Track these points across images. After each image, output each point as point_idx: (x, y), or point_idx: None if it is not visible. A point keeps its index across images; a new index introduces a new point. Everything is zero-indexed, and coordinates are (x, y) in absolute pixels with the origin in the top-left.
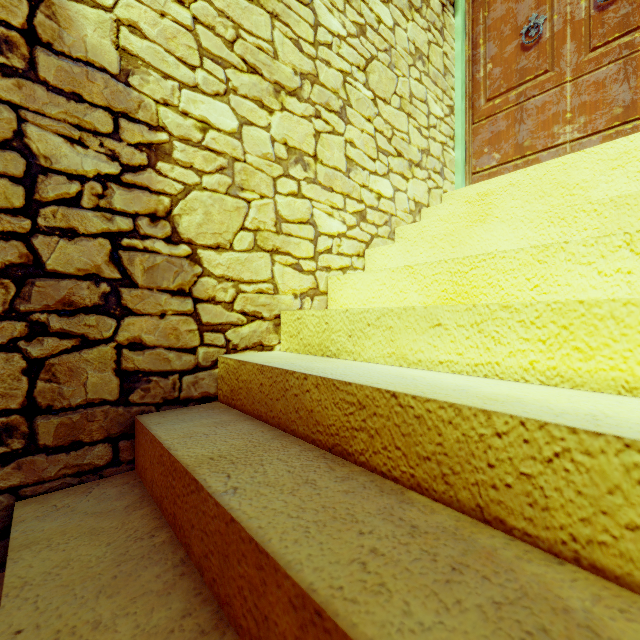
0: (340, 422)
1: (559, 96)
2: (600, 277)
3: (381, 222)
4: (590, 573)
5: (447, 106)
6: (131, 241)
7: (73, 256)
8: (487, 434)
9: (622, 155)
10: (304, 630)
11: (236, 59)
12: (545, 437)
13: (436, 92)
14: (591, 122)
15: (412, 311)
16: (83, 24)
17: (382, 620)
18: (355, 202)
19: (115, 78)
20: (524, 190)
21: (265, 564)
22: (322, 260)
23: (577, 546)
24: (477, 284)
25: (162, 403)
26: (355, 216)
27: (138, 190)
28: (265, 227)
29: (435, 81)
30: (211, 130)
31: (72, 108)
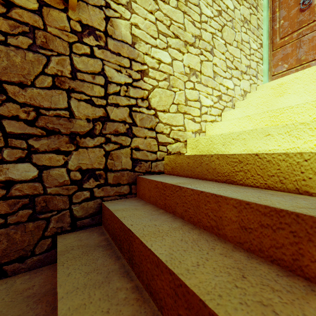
0: (230, 170)
1: None
2: None
3: (228, 100)
4: None
5: (259, 43)
6: (135, 108)
7: (118, 114)
8: (300, 161)
9: None
10: (240, 212)
11: (170, 33)
12: None
13: (253, 37)
14: None
15: (255, 130)
16: (121, 27)
17: (271, 203)
18: (217, 91)
19: (130, 46)
20: (303, 80)
21: (220, 200)
22: (203, 117)
23: None
24: (283, 120)
25: (145, 172)
26: (217, 97)
27: (137, 88)
28: (181, 103)
29: (253, 32)
30: (161, 63)
31: (117, 58)
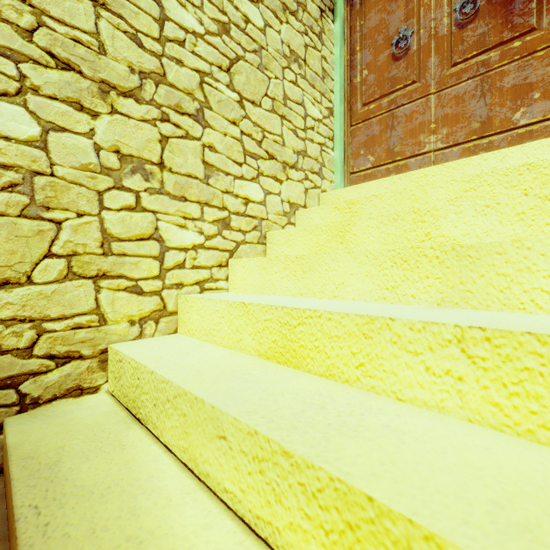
0: None
1: (425, 106)
2: (428, 374)
3: (249, 227)
4: None
5: (326, 108)
6: None
7: None
8: None
9: (474, 178)
10: None
11: (38, 52)
12: None
13: (314, 94)
14: (452, 134)
15: (202, 405)
16: None
17: None
18: (216, 210)
19: None
20: (386, 203)
21: None
22: (171, 277)
23: None
24: (304, 344)
25: None
26: (216, 224)
27: None
28: (86, 250)
29: (313, 84)
30: None
31: None
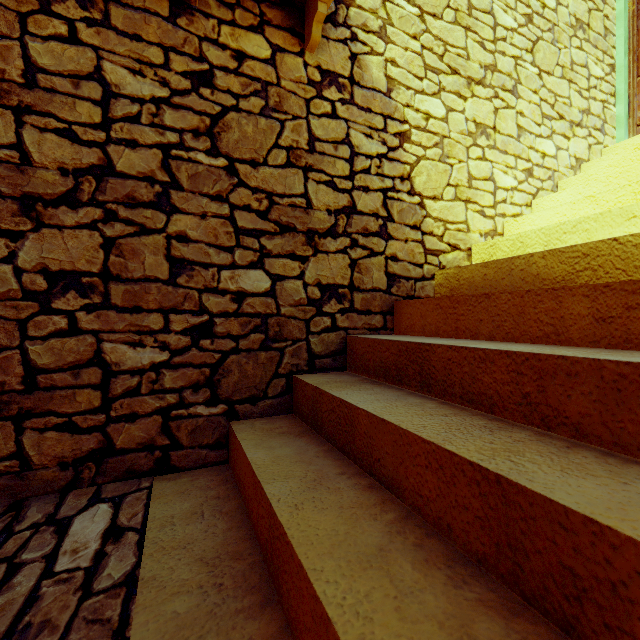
0: (565, 272)
1: None
2: None
3: (545, 177)
4: None
5: (607, 65)
6: (391, 194)
7: (367, 202)
8: None
9: None
10: (595, 301)
11: (444, 67)
12: None
13: (596, 55)
14: None
15: (608, 213)
16: (371, 67)
17: None
18: (524, 162)
19: (384, 95)
20: None
21: (561, 293)
22: (499, 208)
23: None
24: None
25: (406, 297)
26: (524, 173)
27: (394, 162)
28: (461, 184)
29: (595, 45)
30: (430, 119)
31: (367, 117)
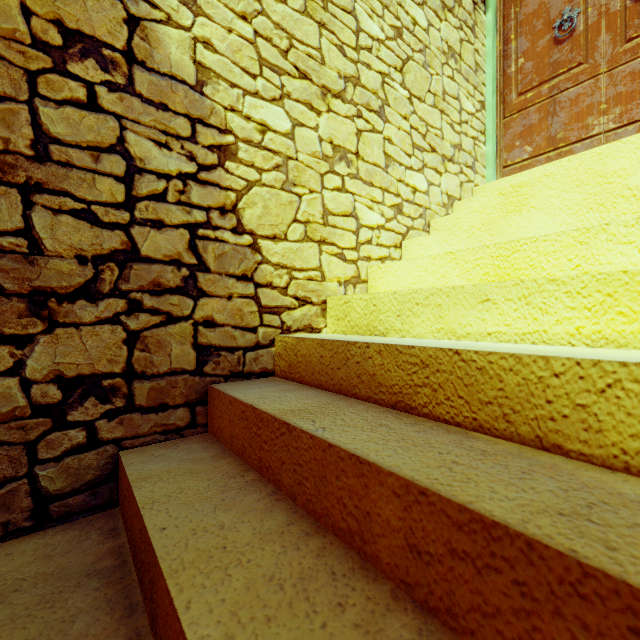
0: (403, 381)
1: (593, 88)
2: None
3: (416, 215)
4: (638, 478)
5: (478, 102)
6: (205, 231)
7: (161, 244)
8: (545, 376)
9: None
10: (408, 510)
11: (289, 67)
12: (598, 372)
13: (468, 88)
14: (627, 112)
15: (461, 289)
16: (168, 43)
17: (475, 494)
18: (392, 196)
19: (193, 89)
20: (559, 181)
21: (367, 471)
22: (363, 250)
23: (627, 458)
24: (519, 266)
25: (229, 375)
26: (392, 209)
27: (210, 186)
28: (314, 219)
29: (467, 78)
30: (269, 132)
31: (160, 116)
